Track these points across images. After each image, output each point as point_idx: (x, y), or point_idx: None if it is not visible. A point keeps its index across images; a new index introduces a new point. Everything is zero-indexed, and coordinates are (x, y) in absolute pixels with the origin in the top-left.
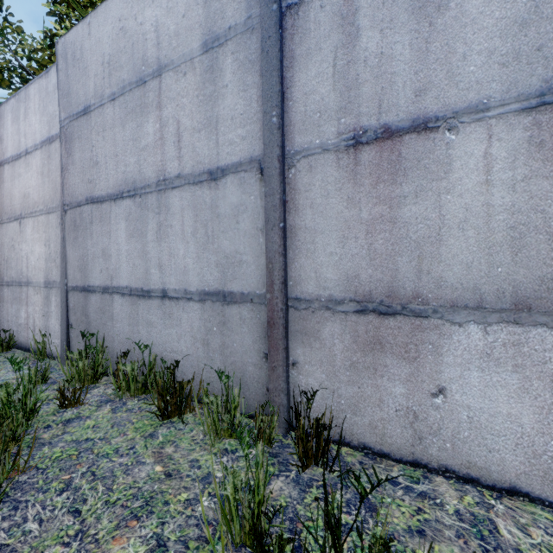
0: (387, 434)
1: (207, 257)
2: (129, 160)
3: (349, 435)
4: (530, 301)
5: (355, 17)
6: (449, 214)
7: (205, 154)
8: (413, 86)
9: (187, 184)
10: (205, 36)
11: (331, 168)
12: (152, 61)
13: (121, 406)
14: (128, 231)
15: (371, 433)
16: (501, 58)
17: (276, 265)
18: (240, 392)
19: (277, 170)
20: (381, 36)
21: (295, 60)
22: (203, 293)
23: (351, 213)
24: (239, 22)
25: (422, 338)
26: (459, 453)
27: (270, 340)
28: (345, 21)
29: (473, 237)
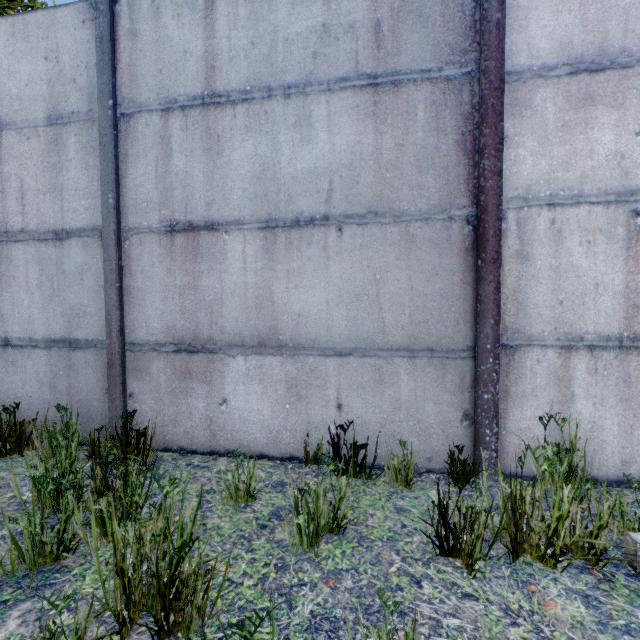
0: (195, 436)
1: (53, 308)
2: None
3: (171, 442)
4: (266, 340)
5: (170, 141)
6: (226, 286)
7: (50, 215)
8: (205, 199)
9: (32, 240)
10: (49, 111)
11: (155, 246)
12: None
13: None
14: None
15: (185, 438)
16: (249, 195)
17: (114, 317)
18: (86, 426)
19: (114, 241)
20: (186, 160)
21: (128, 158)
22: (49, 340)
23: (169, 280)
24: (82, 111)
25: (214, 367)
26: (235, 439)
27: (110, 377)
28: (163, 141)
29: (238, 301)
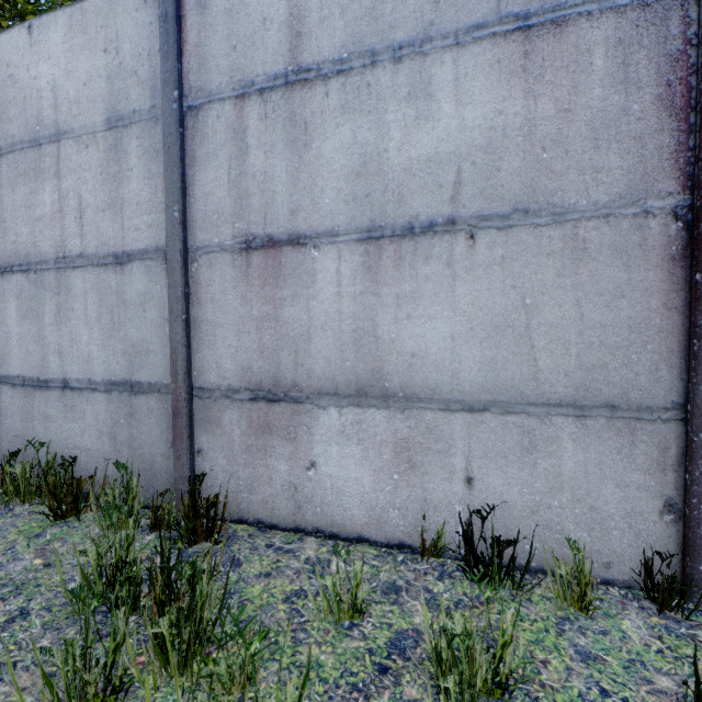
0: (276, 507)
1: (113, 344)
2: (20, 229)
3: (247, 513)
4: (367, 388)
5: (245, 135)
6: (315, 317)
7: (110, 236)
8: (289, 206)
9: (91, 265)
10: (108, 113)
11: (228, 267)
12: (49, 123)
13: (6, 513)
14: (20, 311)
15: (263, 508)
16: (345, 197)
17: (180, 356)
18: (149, 485)
19: (180, 264)
20: (265, 157)
21: (196, 160)
22: (109, 383)
23: (245, 310)
24: (144, 109)
25: (299, 421)
26: (326, 515)
27: (175, 429)
28: (237, 135)
29: (331, 336)
